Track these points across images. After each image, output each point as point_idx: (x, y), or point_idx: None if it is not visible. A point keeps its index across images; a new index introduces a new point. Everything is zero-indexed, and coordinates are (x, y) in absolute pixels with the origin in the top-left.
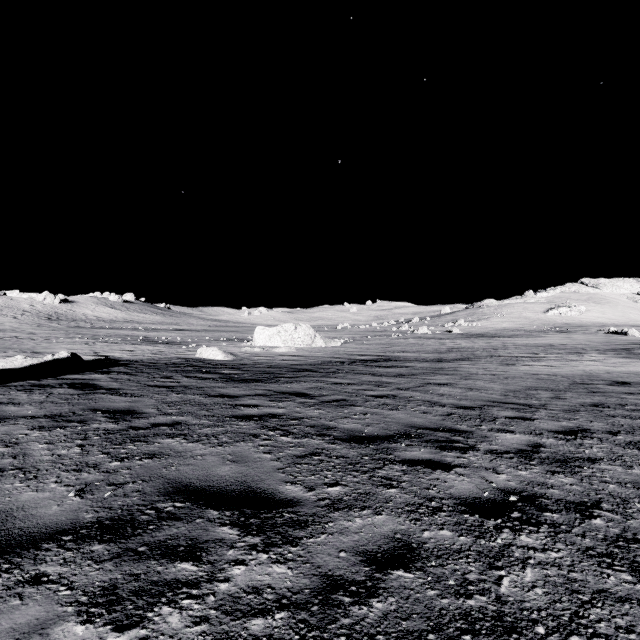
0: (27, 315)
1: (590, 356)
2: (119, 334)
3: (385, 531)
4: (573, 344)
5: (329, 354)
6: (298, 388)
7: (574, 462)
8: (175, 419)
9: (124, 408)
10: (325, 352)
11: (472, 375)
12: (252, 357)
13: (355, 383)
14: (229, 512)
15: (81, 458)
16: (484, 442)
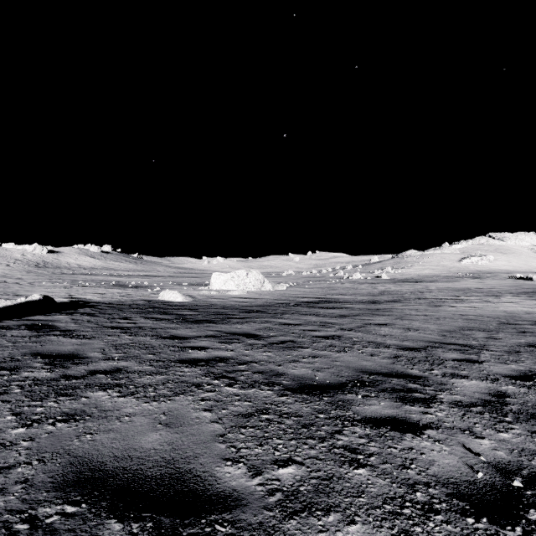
0: (18, 263)
1: (506, 298)
2: (95, 279)
3: None
4: (488, 288)
5: (276, 296)
6: (248, 329)
7: None
8: (117, 365)
9: (68, 352)
10: (273, 295)
11: (406, 316)
12: (208, 299)
13: (301, 324)
14: (138, 525)
15: None
16: (444, 391)
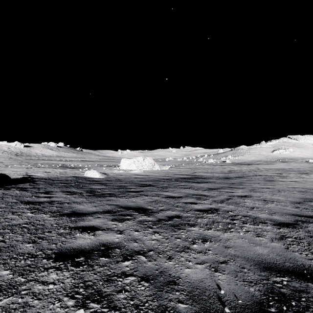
0: (5, 153)
1: None
2: (49, 163)
3: None
4: (296, 168)
5: (162, 174)
6: (140, 202)
7: None
8: None
9: None
10: (160, 173)
11: (255, 188)
12: (117, 176)
13: (182, 196)
14: None
15: None
16: None
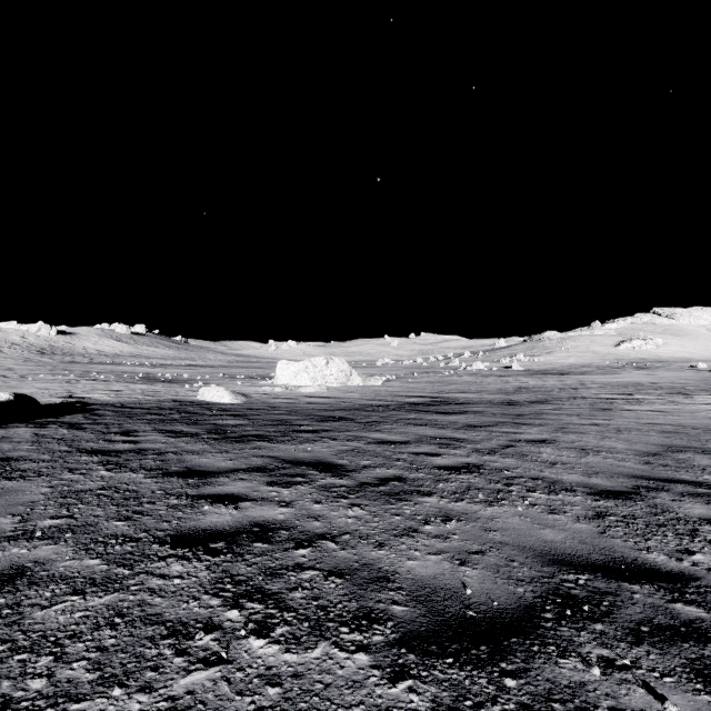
0: (15, 348)
1: (701, 398)
2: (117, 370)
3: None
4: (666, 382)
5: (369, 395)
6: (323, 452)
7: None
8: (24, 557)
9: None
10: (363, 392)
11: (568, 426)
12: (269, 399)
13: (410, 441)
14: None
15: None
16: None
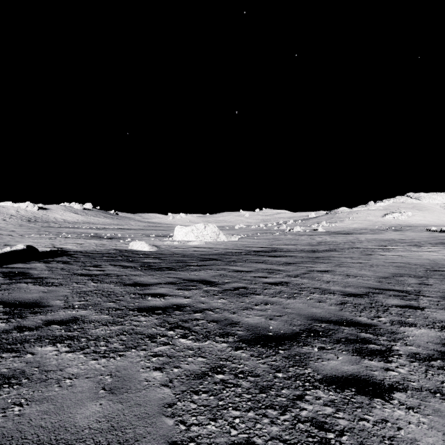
0: (13, 218)
1: (427, 248)
2: (77, 232)
3: None
4: (409, 239)
5: (230, 246)
6: (204, 276)
7: None
8: (75, 314)
9: (32, 300)
10: (227, 245)
11: (343, 263)
12: (171, 249)
13: (252, 271)
14: None
15: None
16: (397, 341)
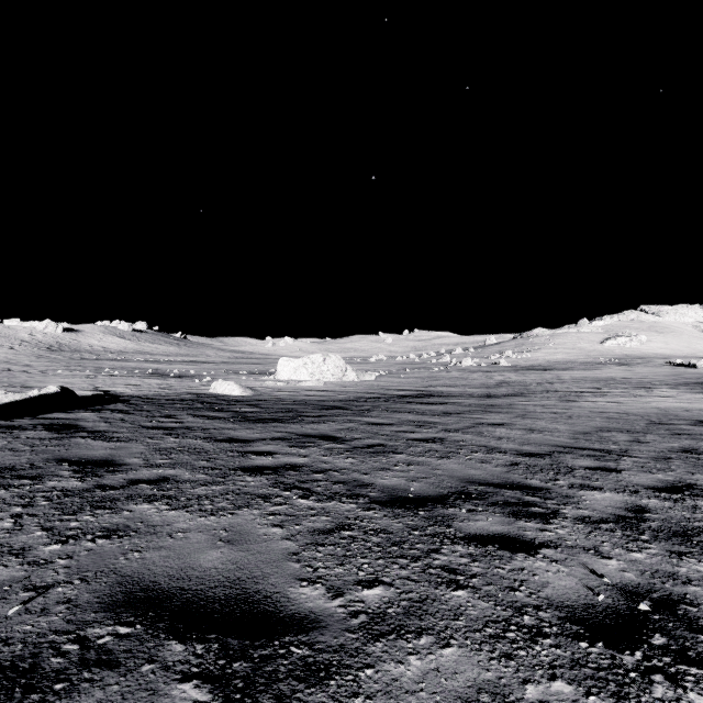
0: (25, 345)
1: (661, 391)
2: (126, 366)
3: (461, 686)
4: (638, 378)
5: (362, 389)
6: (325, 430)
7: (699, 536)
8: (163, 473)
9: (101, 457)
10: (358, 387)
11: (530, 413)
12: (274, 392)
13: (394, 423)
14: (202, 646)
15: (6, 538)
16: (569, 505)
